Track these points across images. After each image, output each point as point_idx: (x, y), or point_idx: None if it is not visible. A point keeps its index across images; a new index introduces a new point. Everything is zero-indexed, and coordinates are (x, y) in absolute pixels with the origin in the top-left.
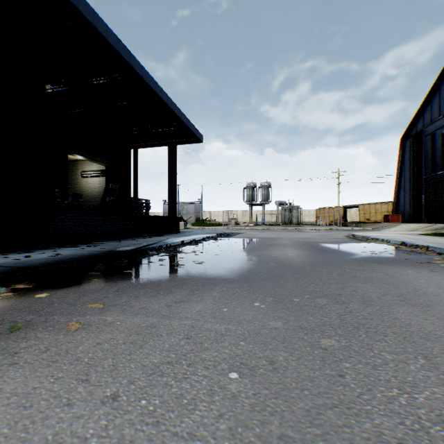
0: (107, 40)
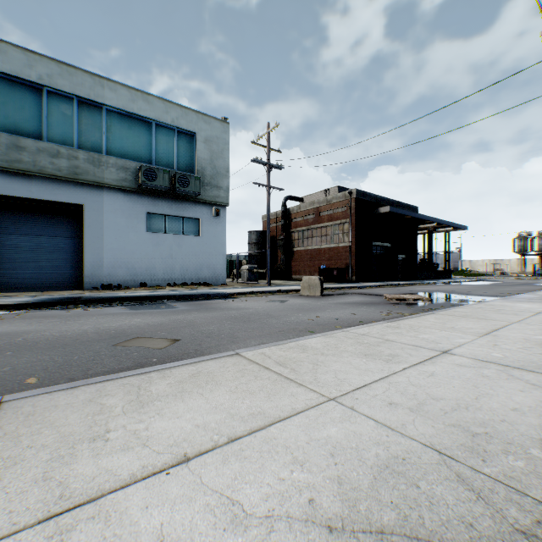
0: (436, 222)
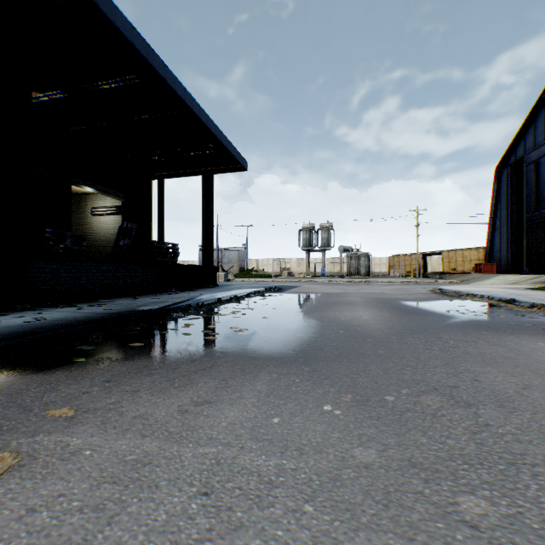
0: (114, 25)
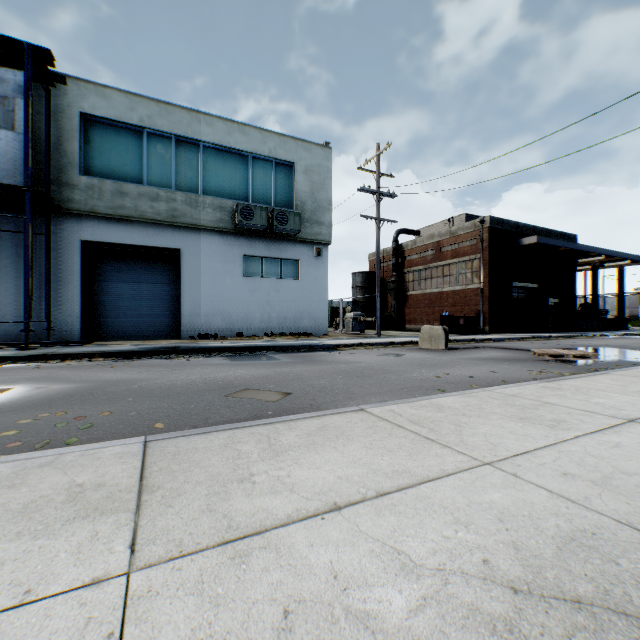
0: (604, 254)
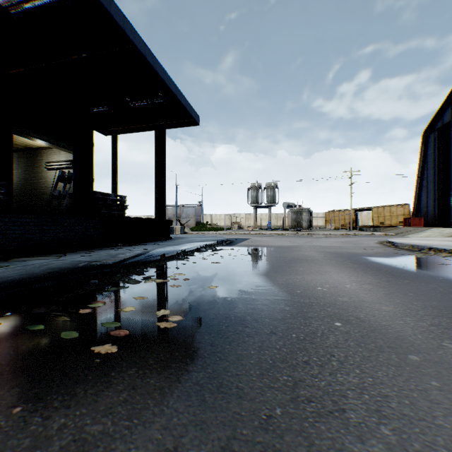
0: None
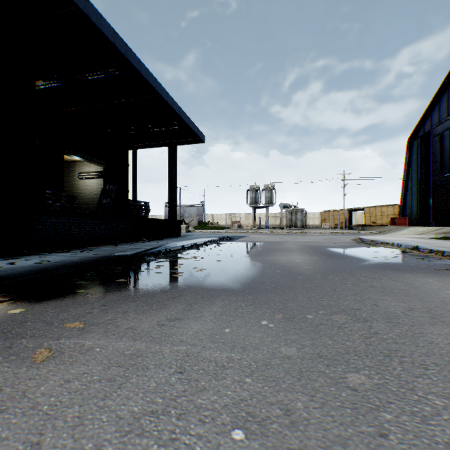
0: (101, 31)
